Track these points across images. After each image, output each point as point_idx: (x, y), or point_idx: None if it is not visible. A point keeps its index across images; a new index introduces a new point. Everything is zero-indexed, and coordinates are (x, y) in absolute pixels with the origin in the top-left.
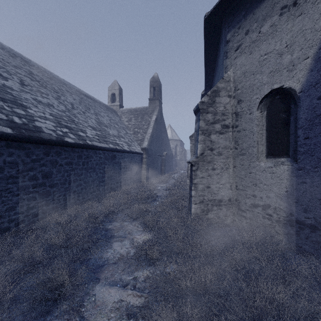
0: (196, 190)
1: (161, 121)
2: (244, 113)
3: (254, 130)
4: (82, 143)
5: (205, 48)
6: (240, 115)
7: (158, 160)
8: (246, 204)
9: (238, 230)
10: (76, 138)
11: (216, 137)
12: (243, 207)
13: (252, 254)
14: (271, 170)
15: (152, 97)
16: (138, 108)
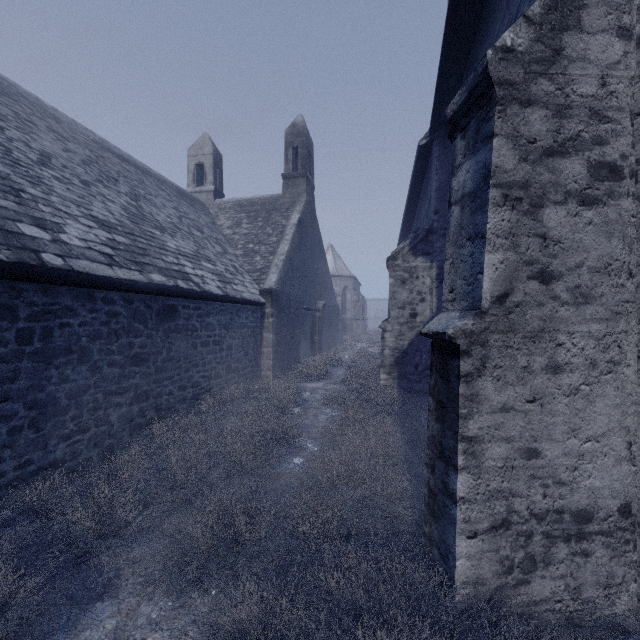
0: (476, 471)
1: (313, 229)
2: None
3: None
4: (3, 259)
5: None
6: None
7: (306, 320)
8: None
9: None
10: None
11: (566, 217)
12: None
13: None
14: None
15: (291, 170)
16: (257, 197)
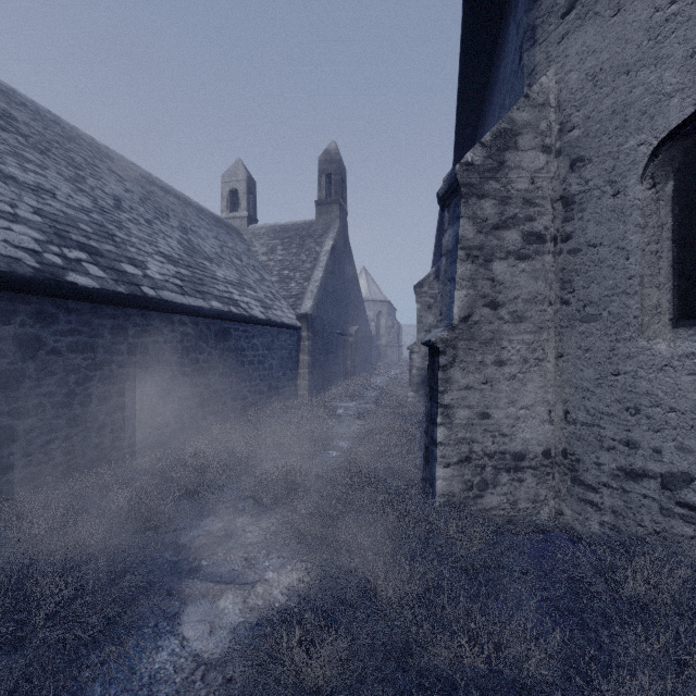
0: (449, 426)
1: (346, 255)
2: (592, 194)
3: (630, 242)
4: (124, 292)
5: (463, 40)
6: (580, 203)
7: (339, 344)
8: (599, 467)
9: (594, 559)
10: (110, 278)
11: (507, 268)
12: (590, 477)
13: (690, 681)
14: (695, 365)
15: (325, 197)
16: (291, 223)
